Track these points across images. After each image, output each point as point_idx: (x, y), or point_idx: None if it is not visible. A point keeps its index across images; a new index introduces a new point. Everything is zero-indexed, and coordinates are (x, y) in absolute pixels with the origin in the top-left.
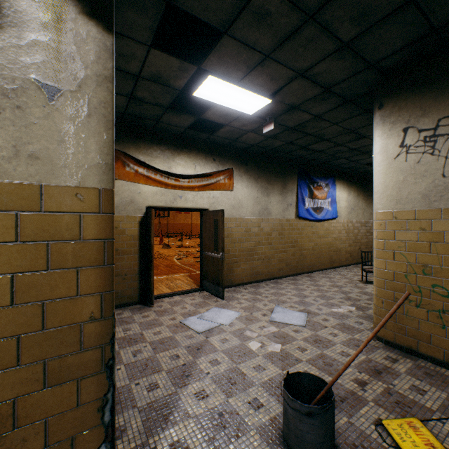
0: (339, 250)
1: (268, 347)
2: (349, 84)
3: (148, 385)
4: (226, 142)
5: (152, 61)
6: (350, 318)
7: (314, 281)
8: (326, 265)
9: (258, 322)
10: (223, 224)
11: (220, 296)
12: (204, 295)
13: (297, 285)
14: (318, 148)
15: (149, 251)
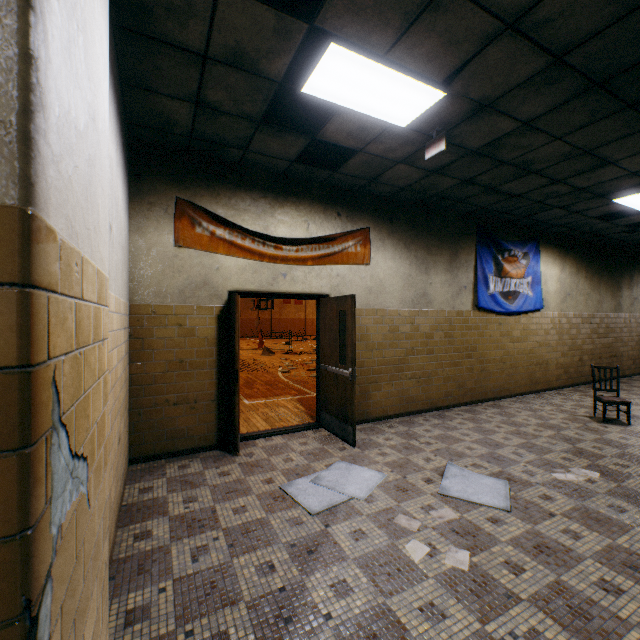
0: (546, 362)
1: (444, 557)
2: (607, 42)
3: (209, 639)
4: (359, 184)
5: (225, 18)
6: (595, 495)
7: (508, 416)
8: (524, 387)
9: (418, 496)
10: (354, 320)
11: (349, 440)
12: (322, 437)
13: (479, 422)
14: (516, 189)
15: (232, 363)
